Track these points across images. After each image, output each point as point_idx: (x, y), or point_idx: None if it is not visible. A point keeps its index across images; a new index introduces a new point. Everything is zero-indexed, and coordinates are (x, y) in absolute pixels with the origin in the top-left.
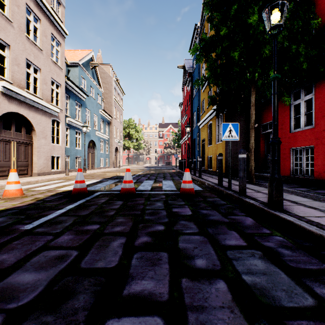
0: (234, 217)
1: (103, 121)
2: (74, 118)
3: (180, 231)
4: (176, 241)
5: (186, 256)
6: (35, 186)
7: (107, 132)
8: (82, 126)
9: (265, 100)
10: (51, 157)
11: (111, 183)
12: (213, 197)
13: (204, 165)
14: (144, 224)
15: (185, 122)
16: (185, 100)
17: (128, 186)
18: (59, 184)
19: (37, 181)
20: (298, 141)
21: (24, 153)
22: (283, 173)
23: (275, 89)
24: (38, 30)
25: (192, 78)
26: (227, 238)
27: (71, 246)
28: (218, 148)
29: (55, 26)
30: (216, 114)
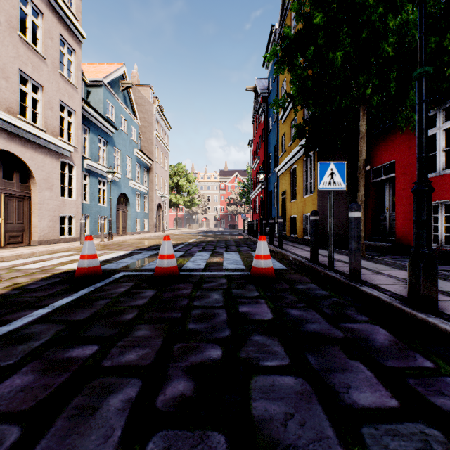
0: (351, 326)
1: (140, 166)
2: (97, 161)
3: (253, 363)
4: (247, 395)
5: (269, 447)
6: (26, 262)
7: (146, 182)
8: (106, 171)
9: (378, 131)
10: (59, 217)
11: (146, 257)
12: (304, 283)
13: (284, 229)
14: (184, 344)
15: (257, 167)
16: (257, 137)
17: (166, 263)
18: (65, 258)
19: (33, 254)
20: (433, 192)
21: (16, 211)
22: (407, 241)
23: (424, 94)
24: (40, 28)
25: (267, 104)
26: (352, 385)
27: (15, 410)
28: (306, 204)
29: (65, 24)
30: (304, 152)
